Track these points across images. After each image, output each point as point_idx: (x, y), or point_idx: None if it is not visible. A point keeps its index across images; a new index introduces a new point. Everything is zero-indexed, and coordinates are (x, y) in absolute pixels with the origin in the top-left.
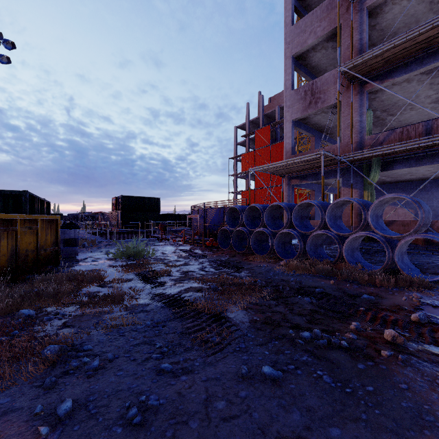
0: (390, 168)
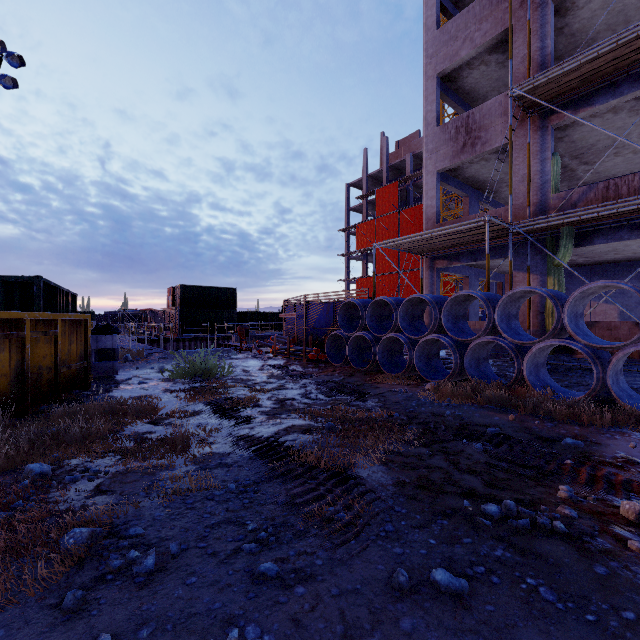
0: (589, 242)
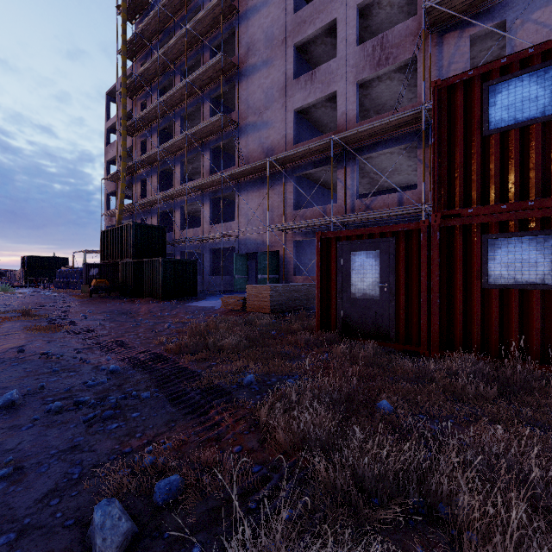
0: None
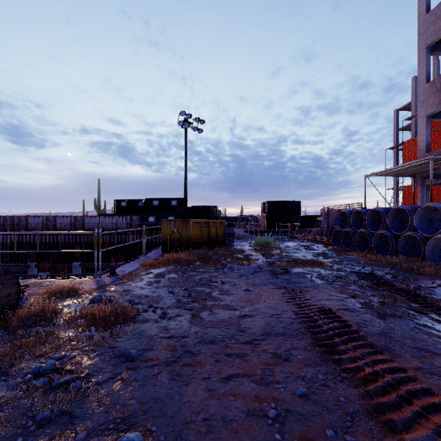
0: None
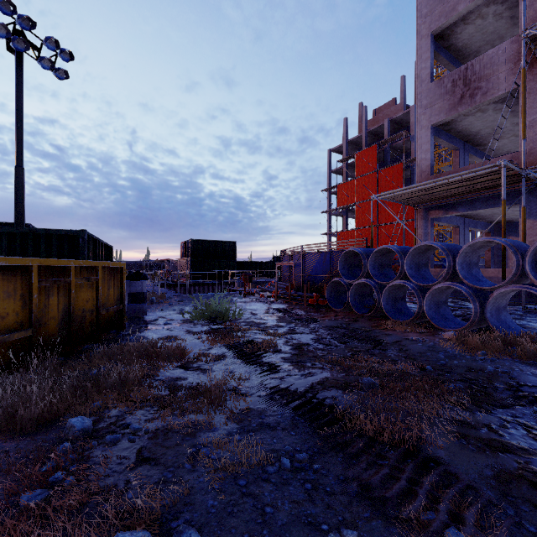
0: None
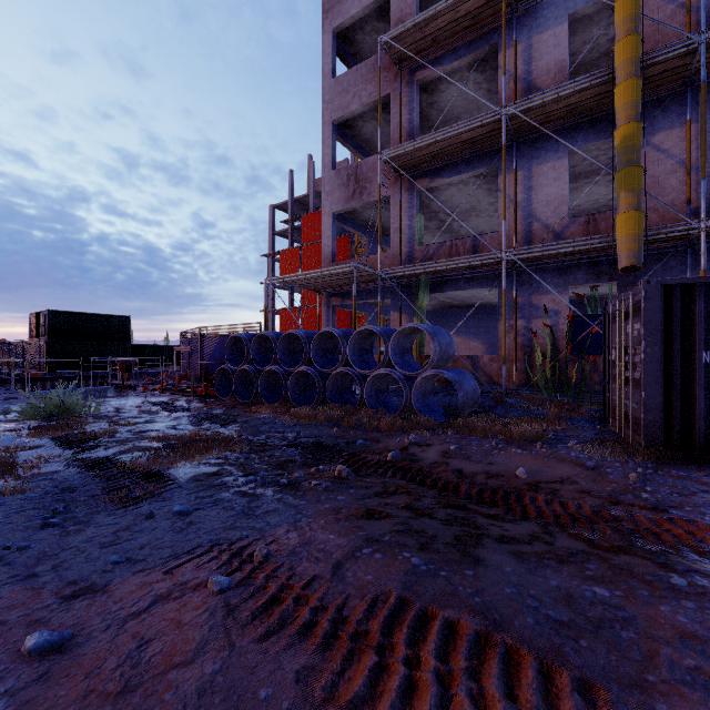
0: (440, 290)
